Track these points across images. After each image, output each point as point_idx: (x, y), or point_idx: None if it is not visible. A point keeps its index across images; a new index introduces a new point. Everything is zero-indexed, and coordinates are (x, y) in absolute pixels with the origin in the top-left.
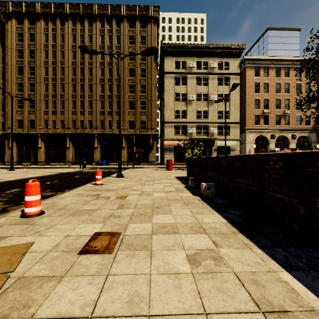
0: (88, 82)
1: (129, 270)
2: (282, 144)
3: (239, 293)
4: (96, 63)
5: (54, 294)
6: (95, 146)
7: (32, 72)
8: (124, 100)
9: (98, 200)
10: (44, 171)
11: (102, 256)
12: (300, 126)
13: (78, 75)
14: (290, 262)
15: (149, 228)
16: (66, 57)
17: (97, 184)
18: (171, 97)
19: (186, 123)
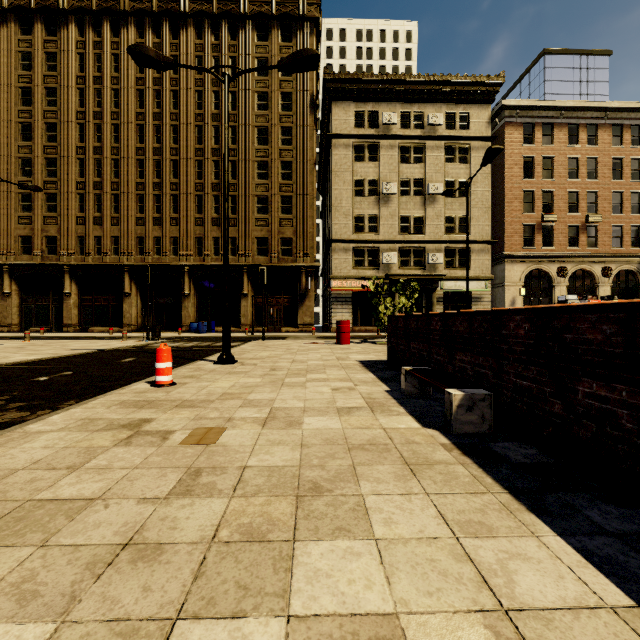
0: (170, 156)
1: None
2: (583, 287)
3: None
4: (187, 115)
5: None
6: (185, 291)
7: (52, 134)
8: (246, 195)
9: (127, 448)
10: (64, 345)
11: None
12: (621, 249)
13: (149, 141)
14: None
15: None
16: (122, 103)
17: (159, 384)
18: (346, 188)
19: (377, 243)
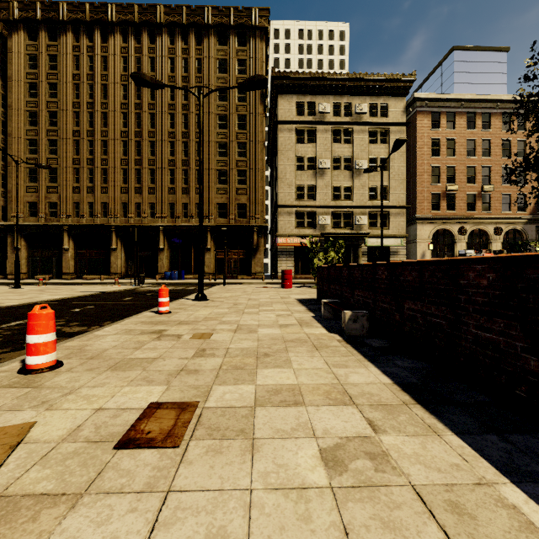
0: (148, 138)
1: (210, 481)
2: (479, 243)
3: (427, 533)
4: (162, 105)
5: (58, 534)
6: (160, 246)
7: (53, 120)
8: (209, 169)
9: (161, 341)
10: (72, 289)
11: (161, 451)
12: (509, 213)
13: (131, 126)
14: (518, 465)
15: (250, 394)
16: (110, 96)
17: (161, 312)
18: (290, 163)
19: (314, 207)
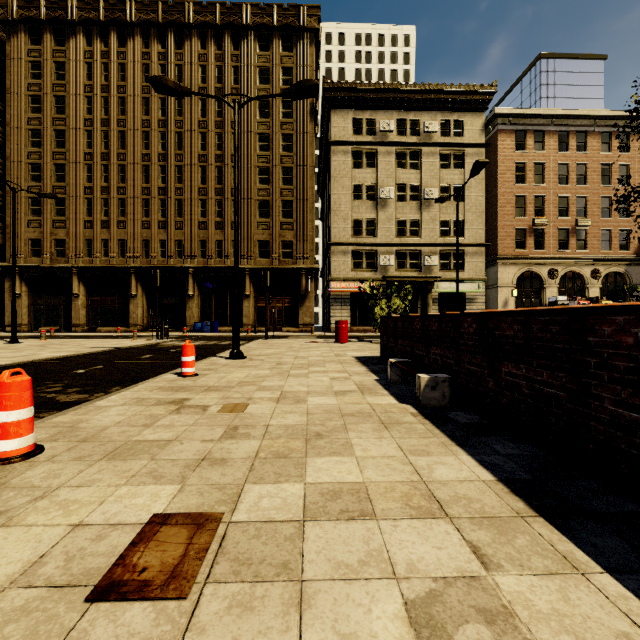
0: (175, 162)
1: None
2: (573, 288)
3: None
4: (191, 122)
5: None
6: (189, 293)
7: (60, 141)
8: (248, 200)
9: (180, 415)
10: (81, 344)
11: (158, 606)
12: (610, 252)
13: (154, 148)
14: None
15: (298, 499)
16: (129, 111)
17: (185, 375)
18: (345, 192)
19: (375, 246)
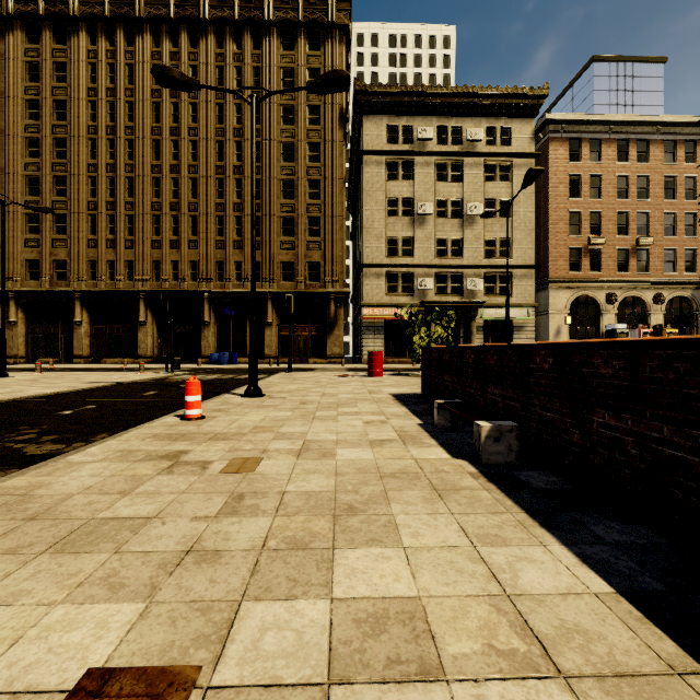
0: (189, 174)
1: None
2: (633, 315)
3: None
4: (207, 130)
5: None
6: (204, 320)
7: (61, 150)
8: (270, 216)
9: (171, 477)
10: (79, 378)
11: None
12: (674, 274)
13: (166, 158)
14: None
15: (320, 635)
16: (137, 117)
17: (189, 418)
18: (379, 208)
19: (412, 267)
